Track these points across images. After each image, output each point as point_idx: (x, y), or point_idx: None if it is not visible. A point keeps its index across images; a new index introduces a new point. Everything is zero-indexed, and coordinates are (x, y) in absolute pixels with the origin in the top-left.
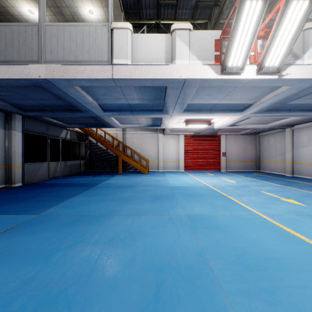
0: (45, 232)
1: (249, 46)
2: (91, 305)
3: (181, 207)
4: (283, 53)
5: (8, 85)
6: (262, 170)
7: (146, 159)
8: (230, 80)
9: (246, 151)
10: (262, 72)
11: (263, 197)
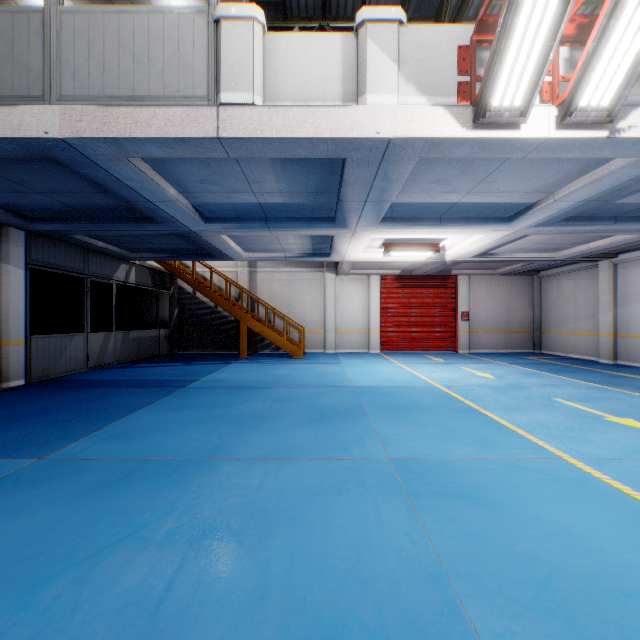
0: (46, 508)
1: (544, 56)
2: None
3: (378, 440)
4: (623, 75)
5: None
6: (545, 350)
7: (300, 326)
8: (495, 143)
9: (512, 311)
10: (570, 122)
11: (562, 412)
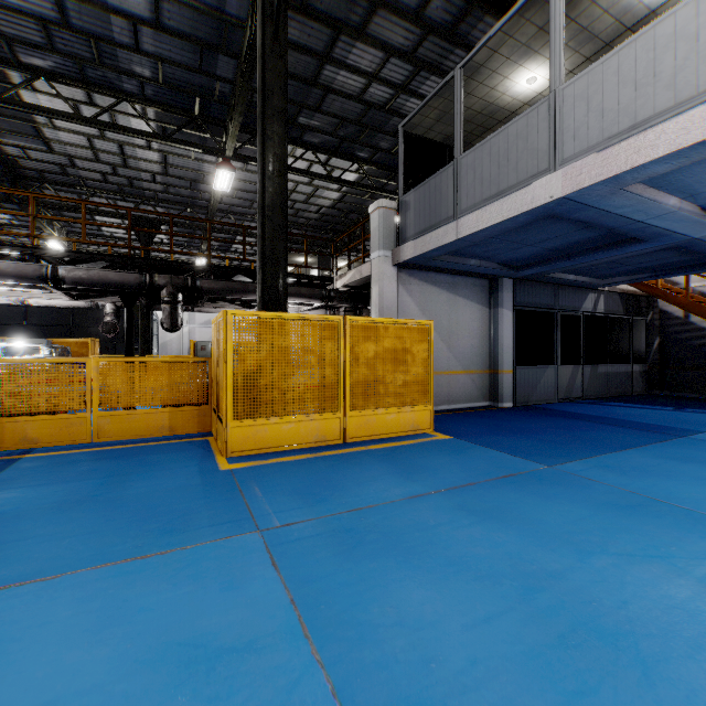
0: (569, 504)
1: None
2: None
3: None
4: None
5: (499, 233)
6: None
7: None
8: None
9: None
10: None
11: None
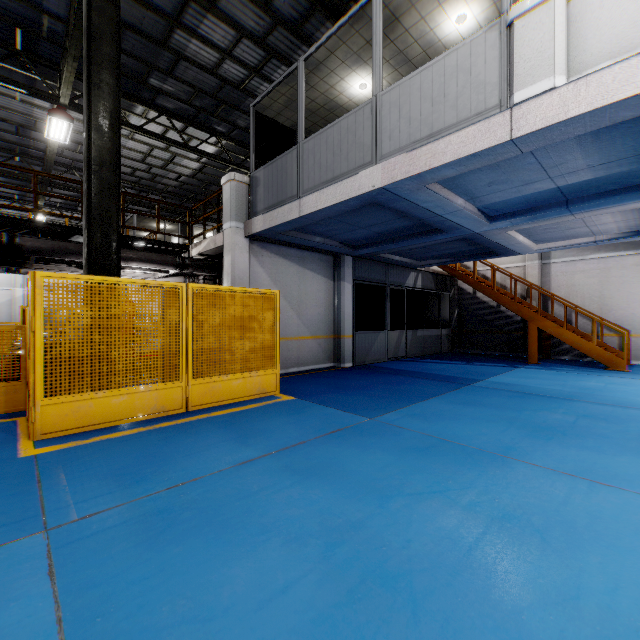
0: (380, 452)
1: None
2: None
3: None
4: None
5: (335, 214)
6: None
7: (620, 328)
8: None
9: None
10: None
11: None
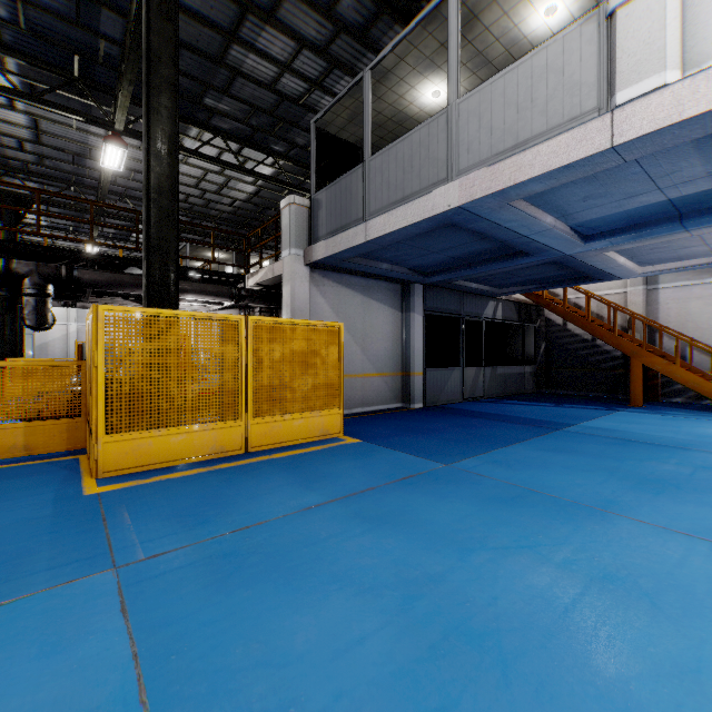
0: (459, 501)
1: None
2: (556, 707)
3: None
4: None
5: (405, 238)
6: None
7: None
8: None
9: None
10: None
11: None
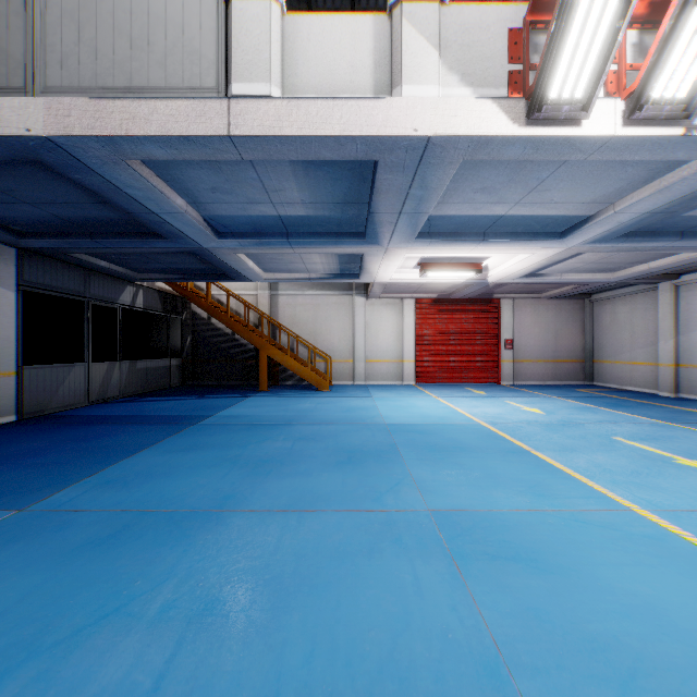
0: (18, 574)
1: (611, 38)
2: None
3: (415, 487)
4: None
5: None
6: (598, 382)
7: (327, 355)
8: (551, 142)
9: (561, 338)
10: (640, 116)
11: (624, 454)
